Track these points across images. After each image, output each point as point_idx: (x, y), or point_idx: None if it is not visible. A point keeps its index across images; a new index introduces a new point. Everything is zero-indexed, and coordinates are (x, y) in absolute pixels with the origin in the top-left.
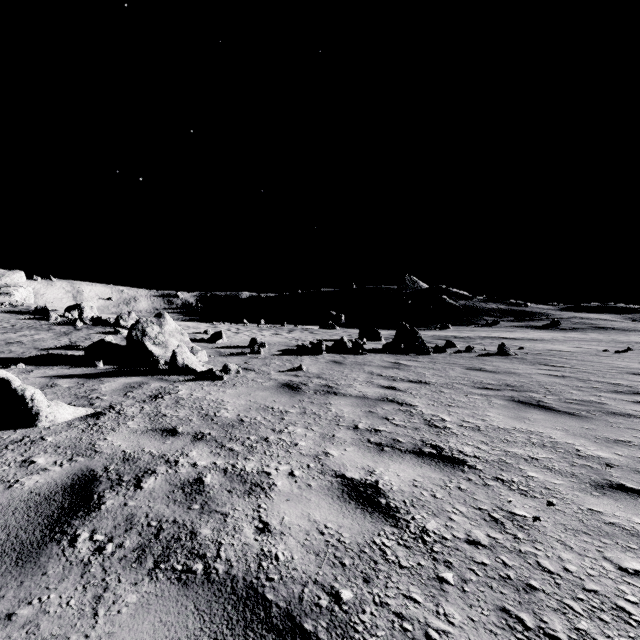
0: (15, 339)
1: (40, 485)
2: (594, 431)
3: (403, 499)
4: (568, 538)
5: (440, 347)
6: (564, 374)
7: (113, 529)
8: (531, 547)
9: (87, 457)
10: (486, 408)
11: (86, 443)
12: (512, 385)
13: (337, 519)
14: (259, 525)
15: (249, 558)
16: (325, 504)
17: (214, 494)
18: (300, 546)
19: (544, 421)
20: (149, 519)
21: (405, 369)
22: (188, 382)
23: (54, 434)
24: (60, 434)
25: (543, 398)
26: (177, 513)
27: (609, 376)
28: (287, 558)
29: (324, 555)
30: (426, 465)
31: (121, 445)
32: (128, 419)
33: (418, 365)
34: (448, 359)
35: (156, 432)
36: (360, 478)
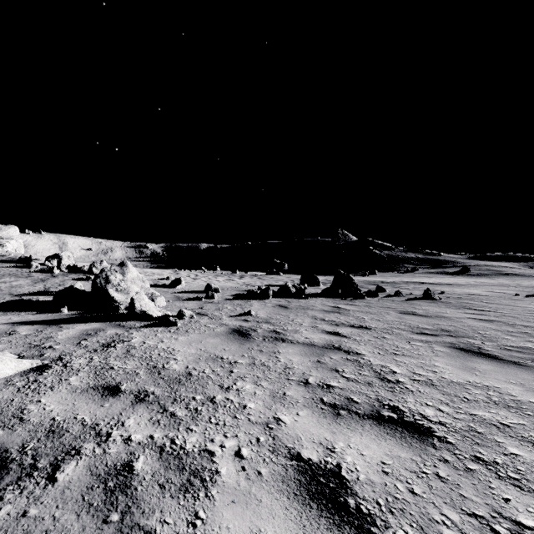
0: None
1: None
2: None
3: (375, 498)
4: None
5: (373, 292)
6: (490, 318)
7: None
8: None
9: (8, 429)
10: (431, 357)
11: (15, 408)
12: (447, 330)
13: None
14: None
15: None
16: (280, 509)
17: (142, 492)
18: None
19: (495, 373)
20: None
21: (345, 313)
22: (143, 328)
23: None
24: None
25: (482, 345)
26: (87, 531)
27: (532, 320)
28: None
29: None
30: (390, 437)
31: (53, 410)
32: (72, 373)
33: (356, 309)
34: (381, 303)
35: (97, 391)
36: (319, 460)
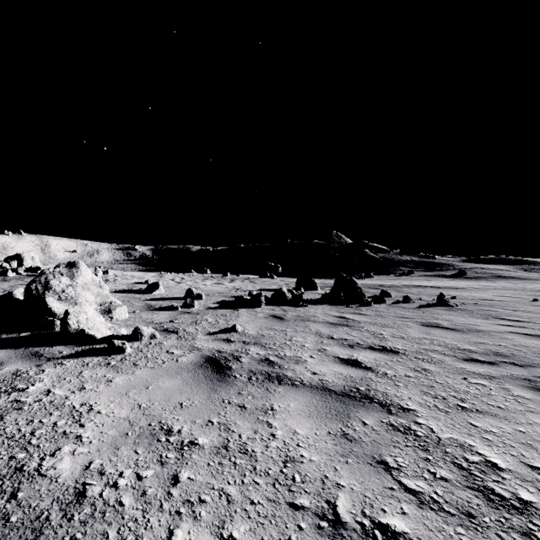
0: None
1: None
2: None
3: None
4: None
5: (379, 297)
6: (537, 332)
7: None
8: None
9: None
10: (525, 414)
11: None
12: (501, 353)
13: None
14: None
15: None
16: None
17: None
18: None
19: None
20: None
21: (356, 327)
22: (69, 359)
23: None
24: None
25: None
26: None
27: None
28: None
29: None
30: None
31: None
32: None
33: (367, 320)
34: (393, 311)
35: None
36: None
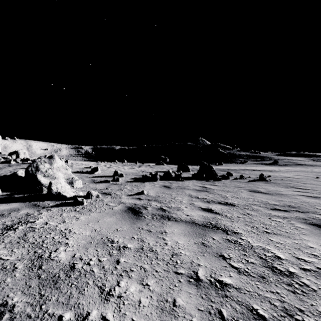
0: None
1: None
2: None
3: None
4: None
5: (225, 176)
6: (315, 195)
7: None
8: None
9: None
10: (299, 235)
11: None
12: (292, 206)
13: None
14: None
15: None
16: None
17: None
18: None
19: None
20: None
21: (211, 192)
22: (54, 208)
23: None
24: None
25: None
26: None
27: None
28: None
29: None
30: None
31: None
32: None
33: (218, 188)
34: (233, 183)
35: None
36: None
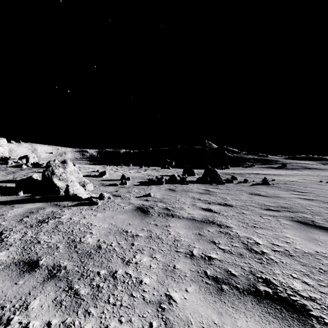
0: None
1: None
2: None
3: None
4: None
5: (229, 180)
6: (310, 198)
7: None
8: None
9: None
10: (281, 229)
11: None
12: (285, 207)
13: None
14: None
15: None
16: None
17: None
18: None
19: None
20: None
21: (213, 194)
22: (73, 207)
23: None
24: None
25: (313, 218)
26: None
27: None
28: None
29: None
30: (273, 319)
31: None
32: (4, 248)
33: (220, 191)
34: (236, 187)
35: (17, 266)
36: None
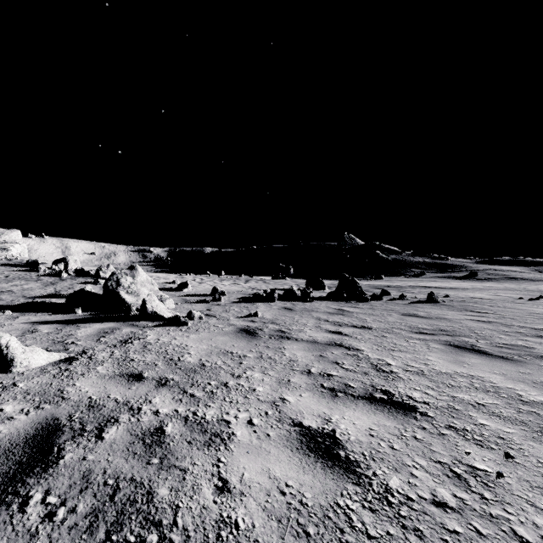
0: (7, 288)
1: (2, 436)
2: (530, 375)
3: (362, 451)
4: (537, 498)
5: (377, 295)
6: (489, 320)
7: (68, 489)
8: (501, 510)
9: (54, 404)
10: (426, 352)
11: (55, 389)
12: (445, 330)
13: (298, 475)
14: (218, 483)
15: (207, 526)
16: (285, 457)
17: (174, 446)
18: (261, 510)
19: (481, 365)
20: (106, 476)
21: (348, 315)
22: (156, 327)
23: (26, 380)
24: (32, 380)
25: (476, 342)
26: (135, 469)
27: (529, 321)
28: (248, 526)
29: (287, 522)
30: (379, 412)
31: (88, 391)
32: (98, 364)
33: (359, 311)
34: (385, 306)
35: (123, 377)
36: (317, 427)
